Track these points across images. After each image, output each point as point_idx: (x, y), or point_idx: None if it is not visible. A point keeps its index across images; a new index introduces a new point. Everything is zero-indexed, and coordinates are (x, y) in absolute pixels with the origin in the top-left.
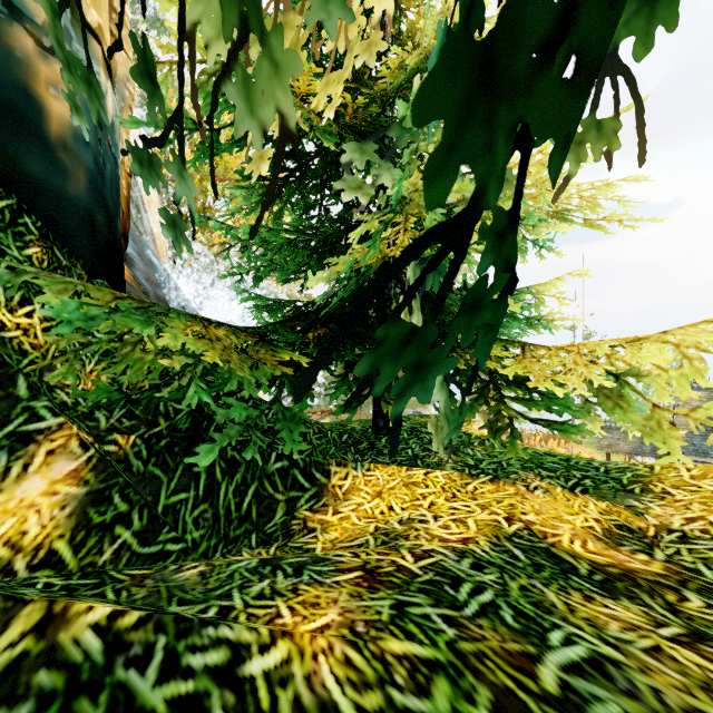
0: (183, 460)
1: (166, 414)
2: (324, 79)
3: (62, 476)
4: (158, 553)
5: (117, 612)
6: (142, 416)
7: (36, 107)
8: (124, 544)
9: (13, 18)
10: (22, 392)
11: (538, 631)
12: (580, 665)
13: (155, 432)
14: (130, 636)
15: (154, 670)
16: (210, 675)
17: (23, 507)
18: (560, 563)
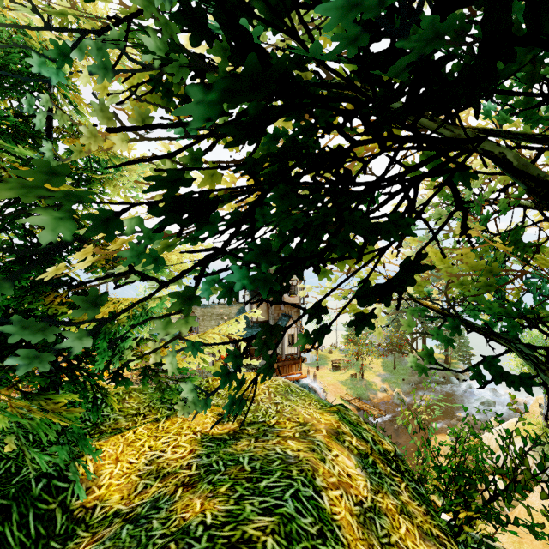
0: None
1: None
2: None
3: None
4: None
5: None
6: None
7: None
8: None
9: None
10: None
11: (238, 461)
12: (249, 461)
13: None
14: (180, 547)
15: (196, 543)
16: (205, 531)
17: None
18: (221, 439)
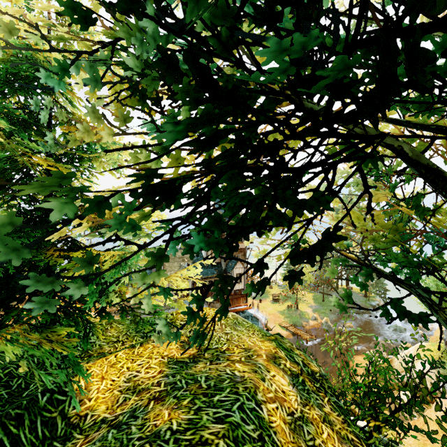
0: None
1: None
2: None
3: None
4: None
5: None
6: None
7: None
8: None
9: None
10: None
11: (197, 380)
12: (205, 380)
13: None
14: None
15: (165, 445)
16: (172, 435)
17: None
18: (184, 362)
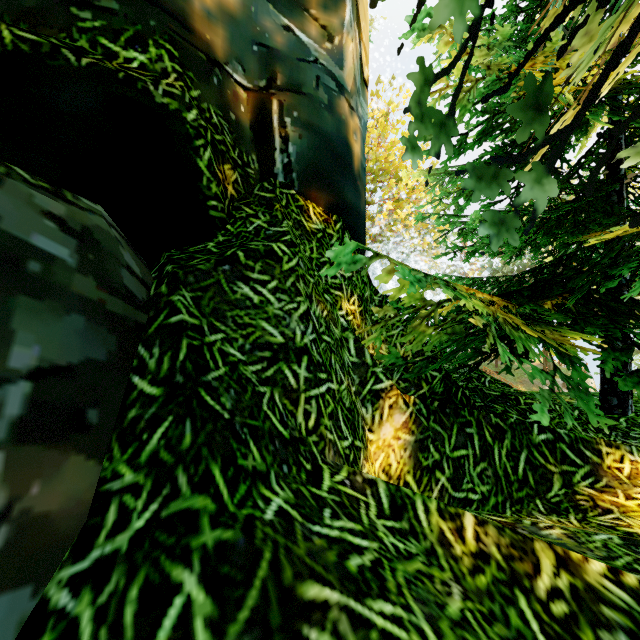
0: (455, 421)
1: (426, 379)
2: (629, 55)
3: (399, 425)
4: (464, 499)
5: (612, 568)
6: (410, 379)
7: (349, 152)
8: (443, 486)
9: (340, 93)
10: (368, 361)
11: None
12: None
13: (420, 394)
14: None
15: None
16: None
17: (386, 446)
18: None
